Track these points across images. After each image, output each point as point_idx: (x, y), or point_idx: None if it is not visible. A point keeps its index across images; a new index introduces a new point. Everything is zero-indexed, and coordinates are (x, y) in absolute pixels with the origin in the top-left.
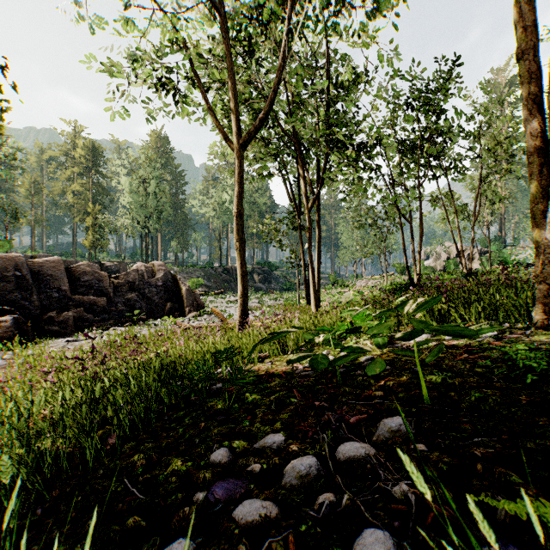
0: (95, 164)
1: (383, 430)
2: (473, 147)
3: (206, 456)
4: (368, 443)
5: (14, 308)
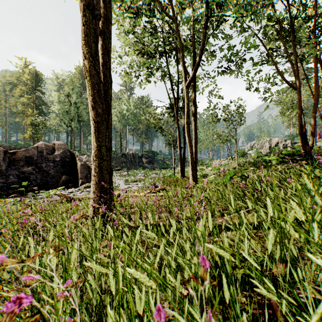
0: (37, 85)
1: None
2: None
3: None
4: None
5: None
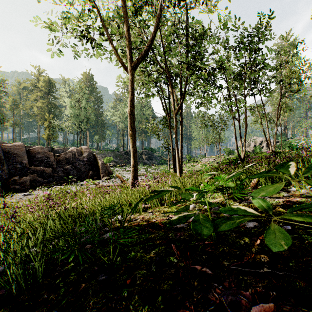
0: (50, 91)
1: None
2: (275, 76)
3: None
4: None
5: None
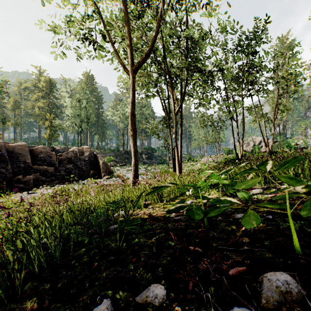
0: (51, 91)
1: (271, 290)
2: (273, 77)
3: (89, 310)
4: (258, 307)
5: None
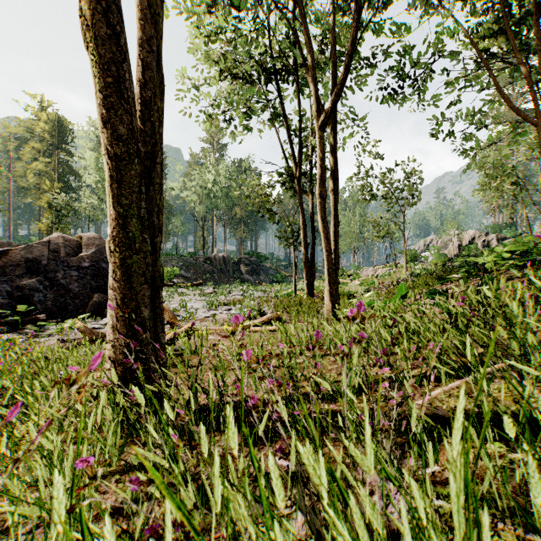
0: (61, 141)
1: None
2: None
3: None
4: None
5: None
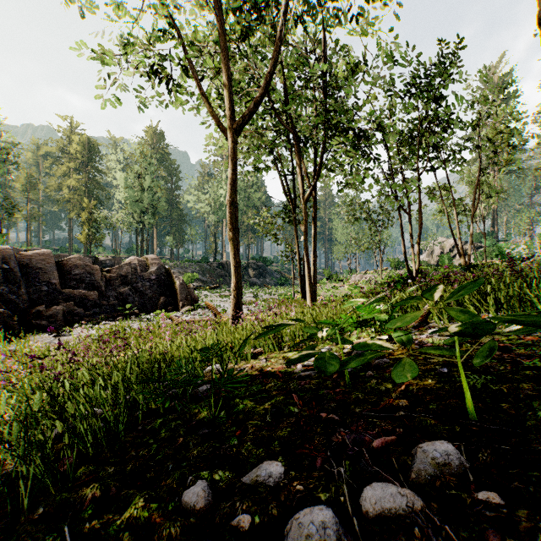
0: (91, 160)
1: (424, 463)
2: (472, 138)
3: (177, 494)
4: (405, 482)
5: (1, 301)
